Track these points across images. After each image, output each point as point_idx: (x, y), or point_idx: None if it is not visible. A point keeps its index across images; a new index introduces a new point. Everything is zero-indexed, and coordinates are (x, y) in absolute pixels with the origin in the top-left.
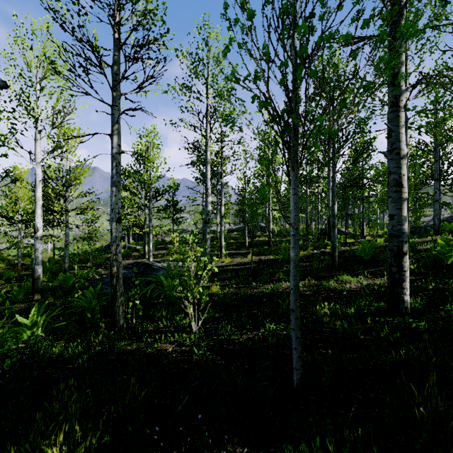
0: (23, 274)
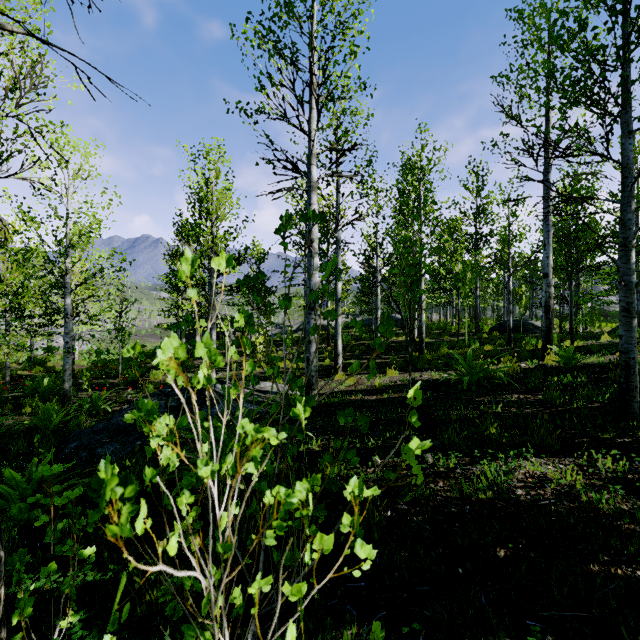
0: (6, 396)
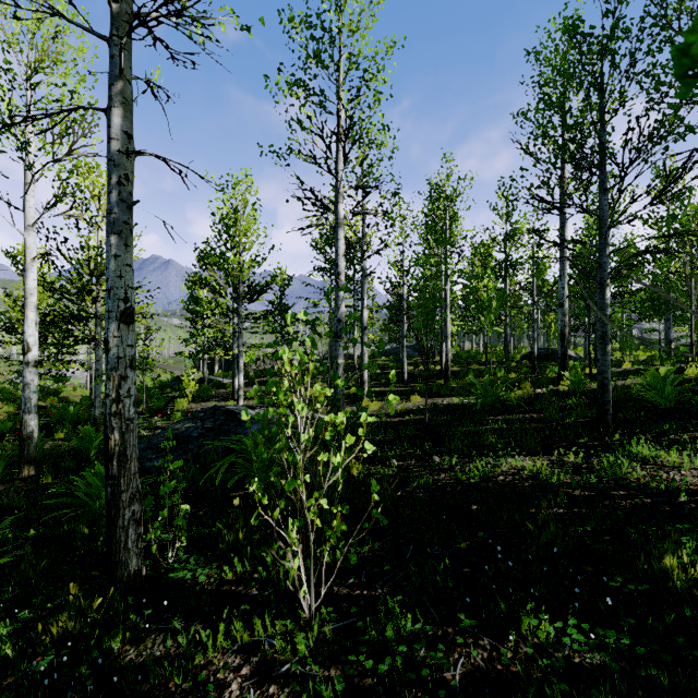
0: None
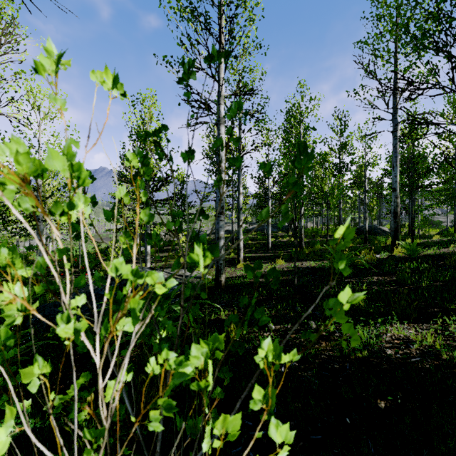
0: None
